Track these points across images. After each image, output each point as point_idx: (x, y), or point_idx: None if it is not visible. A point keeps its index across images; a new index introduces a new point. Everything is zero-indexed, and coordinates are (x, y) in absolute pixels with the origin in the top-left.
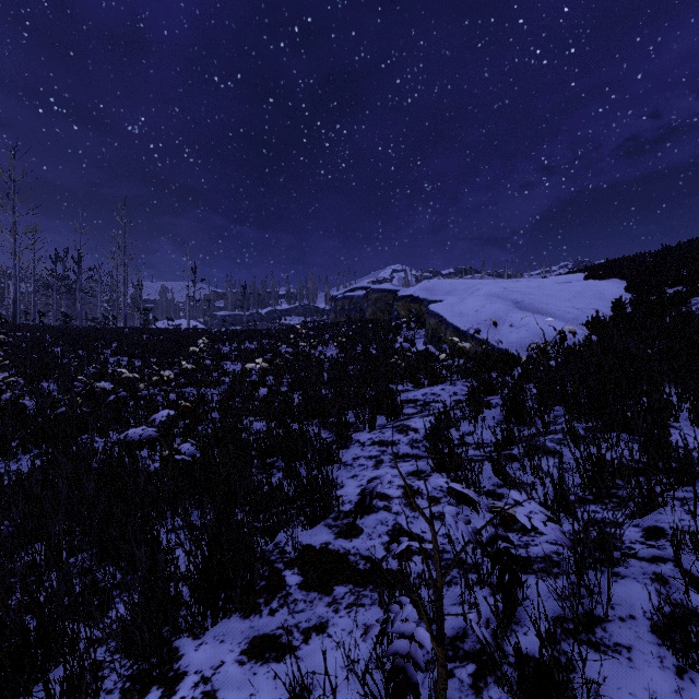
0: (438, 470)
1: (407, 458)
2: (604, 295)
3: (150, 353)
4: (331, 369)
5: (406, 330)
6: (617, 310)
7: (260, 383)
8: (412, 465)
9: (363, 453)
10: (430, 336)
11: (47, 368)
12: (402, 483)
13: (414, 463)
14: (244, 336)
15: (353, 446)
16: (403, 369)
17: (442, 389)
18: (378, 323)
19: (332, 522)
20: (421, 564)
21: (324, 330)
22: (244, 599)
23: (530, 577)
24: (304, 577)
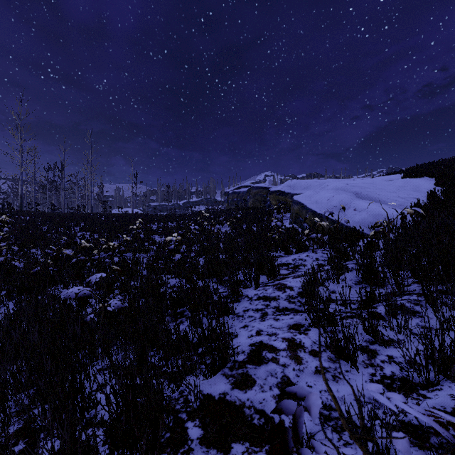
0: (317, 326)
1: (286, 311)
2: (420, 188)
3: (105, 229)
4: (225, 241)
5: (276, 214)
6: (432, 198)
7: (176, 250)
8: (291, 319)
9: (251, 306)
10: (294, 218)
11: (36, 239)
12: (286, 336)
13: (293, 317)
14: (167, 218)
15: (243, 300)
16: (277, 241)
17: (307, 255)
18: (256, 210)
19: (229, 372)
20: (311, 422)
21: (220, 214)
22: (149, 454)
23: (431, 454)
24: (204, 430)
